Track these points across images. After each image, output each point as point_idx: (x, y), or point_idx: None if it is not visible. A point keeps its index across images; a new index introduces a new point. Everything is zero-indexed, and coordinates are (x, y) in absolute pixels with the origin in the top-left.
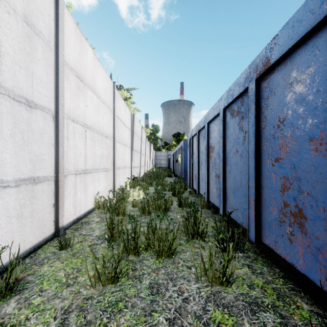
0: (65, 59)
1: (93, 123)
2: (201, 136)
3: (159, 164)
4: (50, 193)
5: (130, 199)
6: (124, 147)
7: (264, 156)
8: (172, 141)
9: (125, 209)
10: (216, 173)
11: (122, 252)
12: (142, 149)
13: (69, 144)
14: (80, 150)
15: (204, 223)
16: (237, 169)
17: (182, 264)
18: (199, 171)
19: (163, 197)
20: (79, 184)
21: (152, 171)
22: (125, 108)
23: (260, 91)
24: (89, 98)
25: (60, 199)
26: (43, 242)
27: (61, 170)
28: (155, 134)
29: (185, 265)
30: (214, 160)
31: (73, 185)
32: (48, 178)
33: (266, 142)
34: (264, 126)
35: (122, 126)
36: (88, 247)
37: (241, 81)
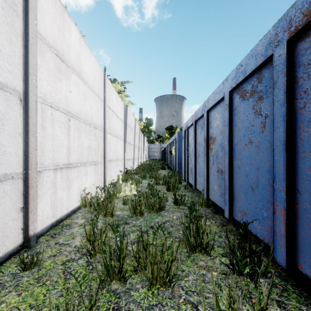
0: (40, 31)
1: (78, 112)
2: (198, 126)
3: (153, 156)
4: (16, 195)
5: (121, 194)
6: (117, 139)
7: (303, 147)
8: (165, 134)
9: (113, 209)
10: (219, 168)
11: (97, 292)
12: (136, 141)
13: (45, 134)
14: (61, 142)
15: (210, 233)
16: (251, 165)
17: (184, 299)
18: (195, 165)
19: (157, 195)
20: (60, 180)
21: (145, 163)
22: (117, 98)
23: (295, 57)
24: (73, 83)
25: (31, 200)
26: (4, 258)
27: (32, 165)
28: (148, 126)
29: (189, 302)
30: (216, 152)
31: (52, 182)
32: (13, 175)
33: (308, 127)
34: (304, 105)
35: (114, 117)
36: (61, 264)
37: (259, 50)
